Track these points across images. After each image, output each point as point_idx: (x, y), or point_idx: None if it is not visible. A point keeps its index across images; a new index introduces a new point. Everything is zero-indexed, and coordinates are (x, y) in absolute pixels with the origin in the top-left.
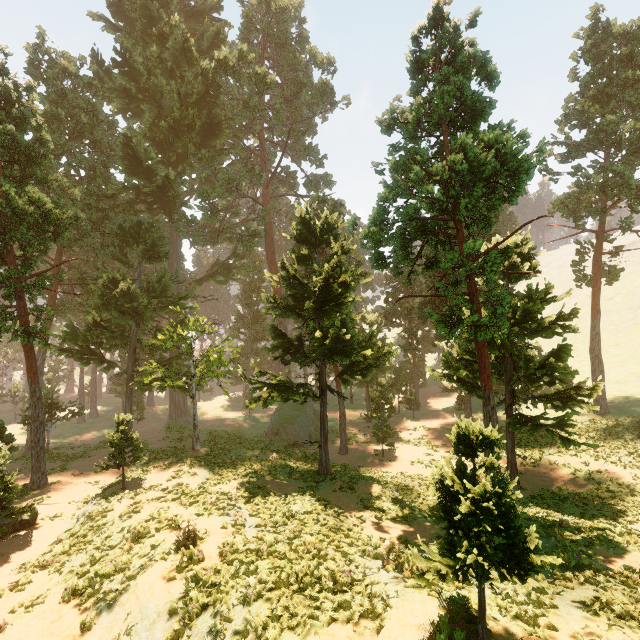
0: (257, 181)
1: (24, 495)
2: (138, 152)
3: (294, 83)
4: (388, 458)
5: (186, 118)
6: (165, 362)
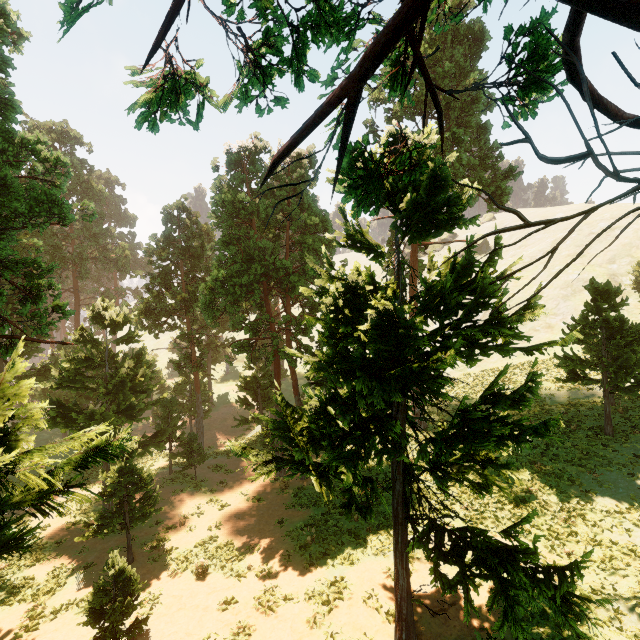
0: None
1: None
2: None
3: None
4: None
5: None
6: None
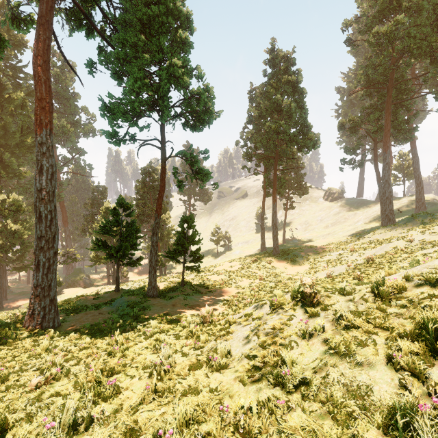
0: (59, 169)
1: (2, 310)
2: (5, 159)
3: (74, 120)
4: None
5: (26, 141)
6: (16, 259)
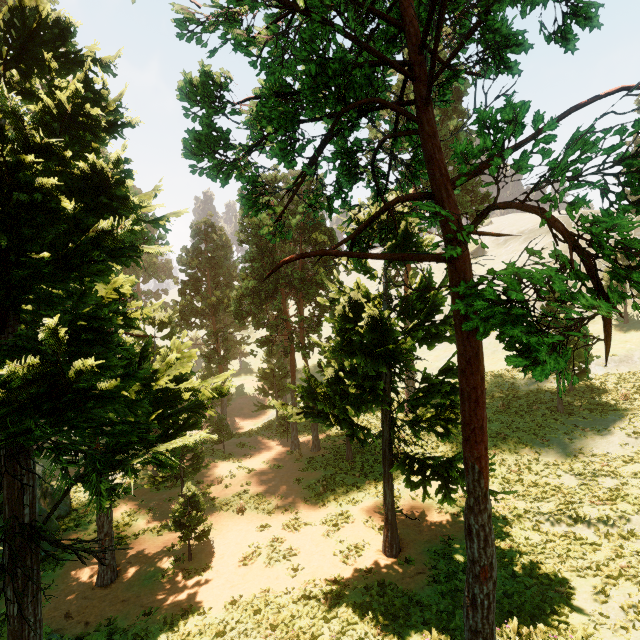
0: None
1: None
2: None
3: None
4: (200, 562)
5: None
6: None
